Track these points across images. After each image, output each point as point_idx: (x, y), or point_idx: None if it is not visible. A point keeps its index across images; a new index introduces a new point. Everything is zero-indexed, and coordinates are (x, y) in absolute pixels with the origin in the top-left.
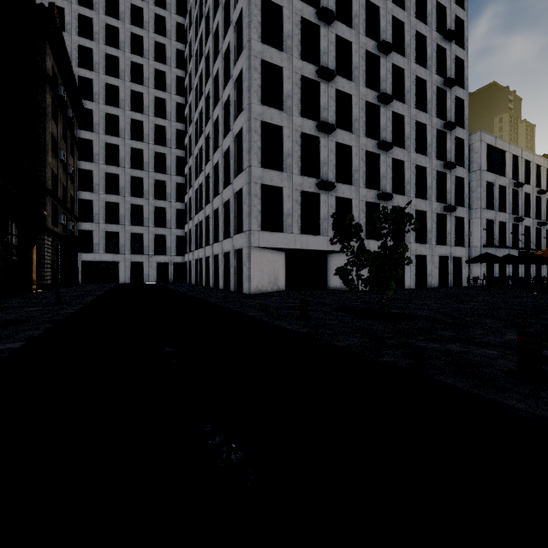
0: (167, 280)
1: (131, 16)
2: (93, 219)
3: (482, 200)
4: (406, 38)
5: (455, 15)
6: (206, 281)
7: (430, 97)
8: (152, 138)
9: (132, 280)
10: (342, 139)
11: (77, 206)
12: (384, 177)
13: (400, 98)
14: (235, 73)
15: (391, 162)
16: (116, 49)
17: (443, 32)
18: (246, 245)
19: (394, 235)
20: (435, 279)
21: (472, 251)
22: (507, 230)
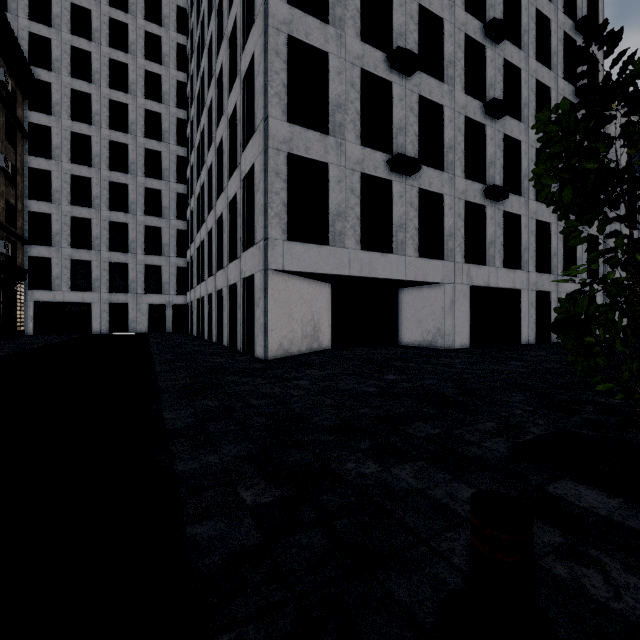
0: (163, 329)
1: None
2: (52, 241)
3: (622, 211)
4: None
5: None
6: (209, 331)
7: (555, 46)
8: (142, 128)
9: (111, 329)
10: (429, 91)
11: (27, 222)
12: (492, 164)
13: (513, 41)
14: None
15: (502, 140)
16: None
17: None
18: (259, 267)
19: None
20: None
21: None
22: None
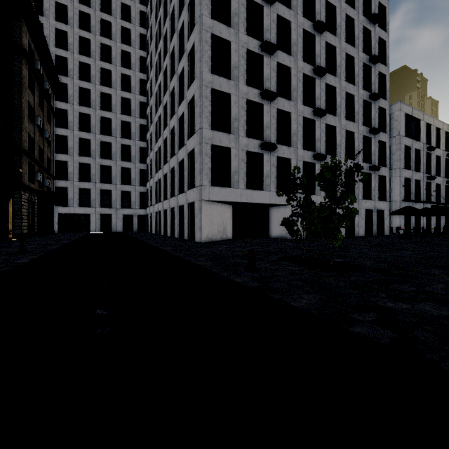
0: (132, 229)
1: (101, 5)
2: (68, 177)
3: (401, 161)
4: (337, 19)
5: (378, 2)
6: (164, 230)
7: (357, 71)
8: (119, 108)
9: (102, 229)
10: (283, 106)
11: (54, 166)
12: (319, 140)
13: (332, 71)
14: (189, 47)
15: (325, 127)
16: (88, 32)
17: (368, 17)
18: (197, 198)
19: (342, 185)
20: (362, 229)
21: (392, 205)
22: (421, 187)
